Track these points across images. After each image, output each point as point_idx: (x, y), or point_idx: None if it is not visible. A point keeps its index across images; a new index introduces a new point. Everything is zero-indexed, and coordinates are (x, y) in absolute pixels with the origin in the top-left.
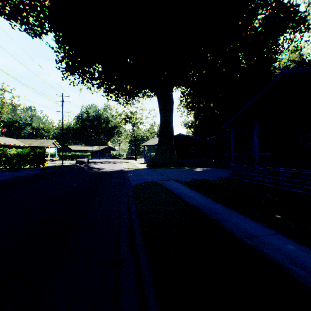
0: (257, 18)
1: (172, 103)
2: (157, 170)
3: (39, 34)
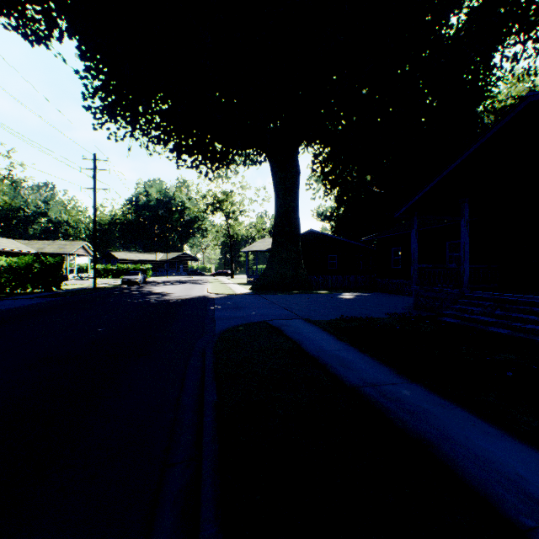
0: (456, 13)
1: (297, 174)
2: (270, 298)
3: (43, 37)
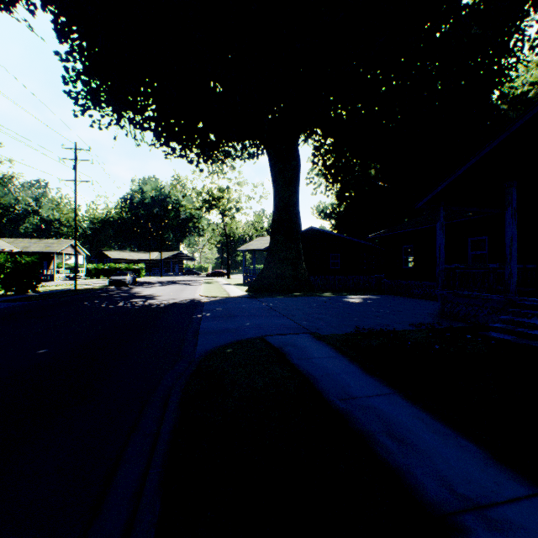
0: None
1: (297, 165)
2: (268, 302)
3: None
